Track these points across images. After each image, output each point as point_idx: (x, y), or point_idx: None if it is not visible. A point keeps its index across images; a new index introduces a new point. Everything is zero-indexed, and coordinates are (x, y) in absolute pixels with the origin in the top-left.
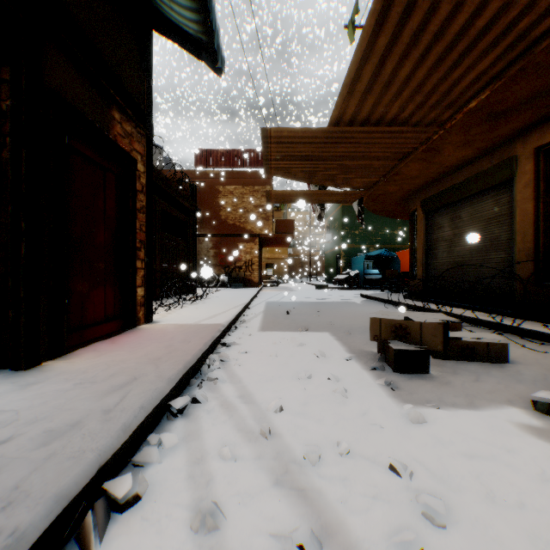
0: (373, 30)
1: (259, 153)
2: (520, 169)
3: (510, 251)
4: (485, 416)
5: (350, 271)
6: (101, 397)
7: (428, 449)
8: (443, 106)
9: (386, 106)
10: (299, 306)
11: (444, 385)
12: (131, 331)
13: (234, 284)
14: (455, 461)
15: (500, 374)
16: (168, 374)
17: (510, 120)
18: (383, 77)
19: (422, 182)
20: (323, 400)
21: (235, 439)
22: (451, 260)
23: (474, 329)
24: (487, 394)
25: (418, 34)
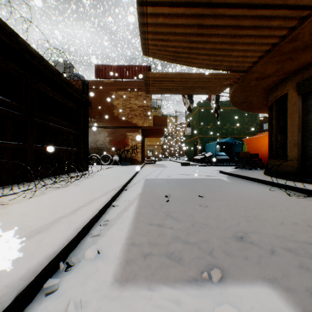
0: None
1: (141, 68)
2: None
3: None
4: None
5: (204, 153)
6: None
7: None
8: None
9: None
10: (176, 185)
11: None
12: None
13: (123, 163)
14: None
15: None
16: None
17: None
18: None
19: (307, 58)
20: None
21: None
22: None
23: None
24: None
25: None
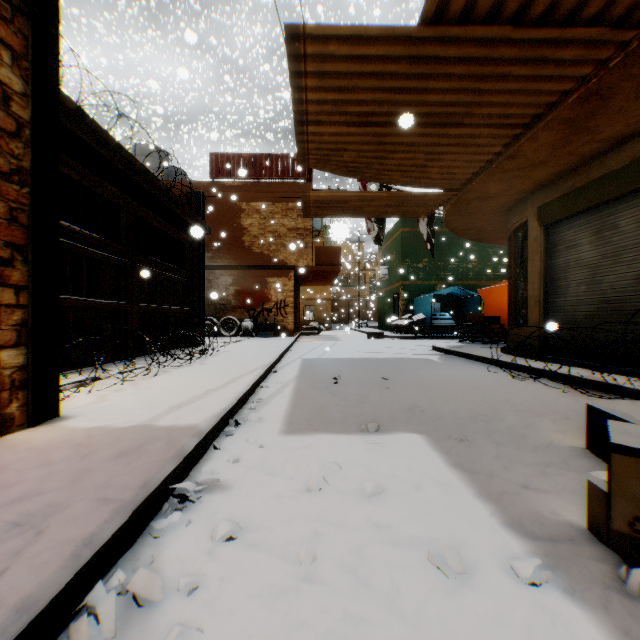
0: None
1: (294, 159)
2: None
3: None
4: None
5: (412, 315)
6: None
7: None
8: None
9: None
10: (351, 367)
11: None
12: None
13: (261, 333)
14: None
15: None
16: None
17: None
18: None
19: (545, 175)
20: None
21: None
22: (596, 297)
23: None
24: None
25: None
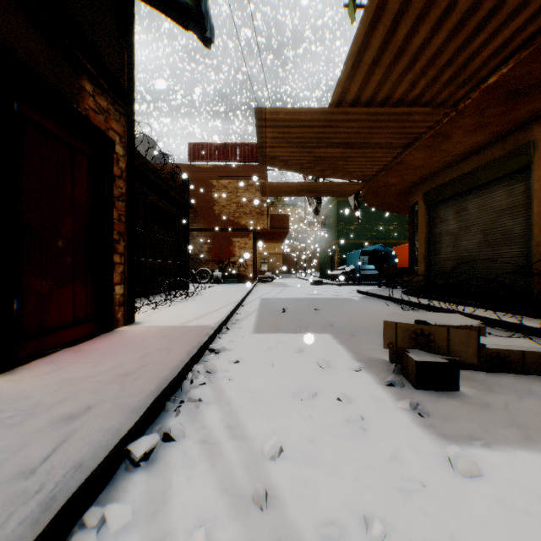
0: None
1: (253, 147)
2: (538, 155)
3: (526, 245)
4: None
5: (345, 266)
6: (30, 443)
7: (501, 531)
8: (458, 82)
9: (394, 82)
10: (295, 303)
11: (483, 408)
12: (106, 335)
13: (228, 280)
14: None
15: None
16: (134, 400)
17: (531, 99)
18: (395, 45)
19: (425, 173)
20: (335, 433)
21: (216, 509)
22: (456, 255)
23: (489, 330)
24: None
25: None
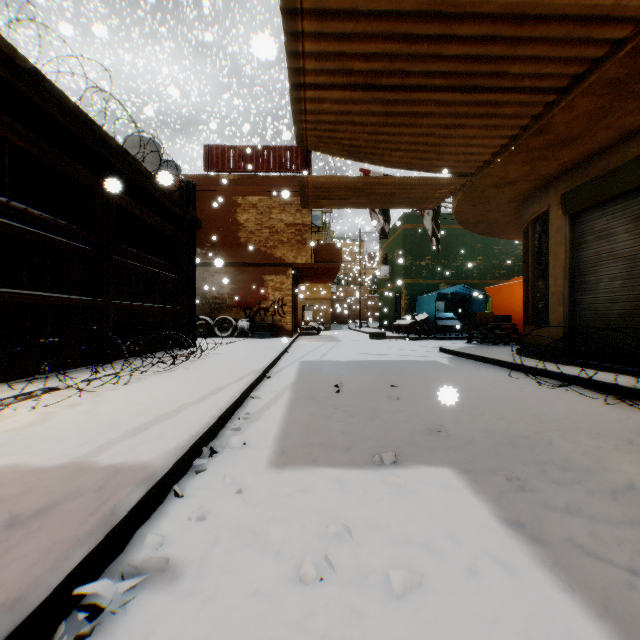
0: None
1: (292, 151)
2: None
3: None
4: None
5: (415, 314)
6: None
7: None
8: None
9: None
10: (354, 371)
11: None
12: None
13: (257, 333)
14: None
15: None
16: None
17: None
18: None
19: (573, 156)
20: None
21: None
22: (634, 293)
23: None
24: None
25: None
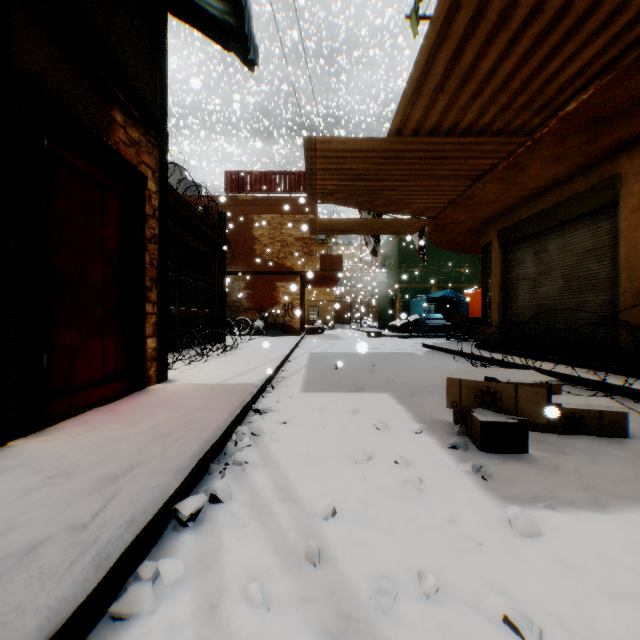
0: (451, 2)
1: (300, 176)
2: (626, 190)
3: (612, 292)
4: (622, 523)
5: (408, 315)
6: (77, 501)
7: (554, 584)
8: (533, 109)
9: (461, 109)
10: (349, 358)
11: (552, 471)
12: (138, 393)
13: (271, 332)
14: (599, 607)
15: (622, 454)
16: (178, 460)
17: (616, 128)
18: (461, 70)
19: (499, 208)
20: (391, 495)
21: (268, 565)
22: (535, 303)
23: (569, 389)
24: (614, 485)
25: (510, 9)
